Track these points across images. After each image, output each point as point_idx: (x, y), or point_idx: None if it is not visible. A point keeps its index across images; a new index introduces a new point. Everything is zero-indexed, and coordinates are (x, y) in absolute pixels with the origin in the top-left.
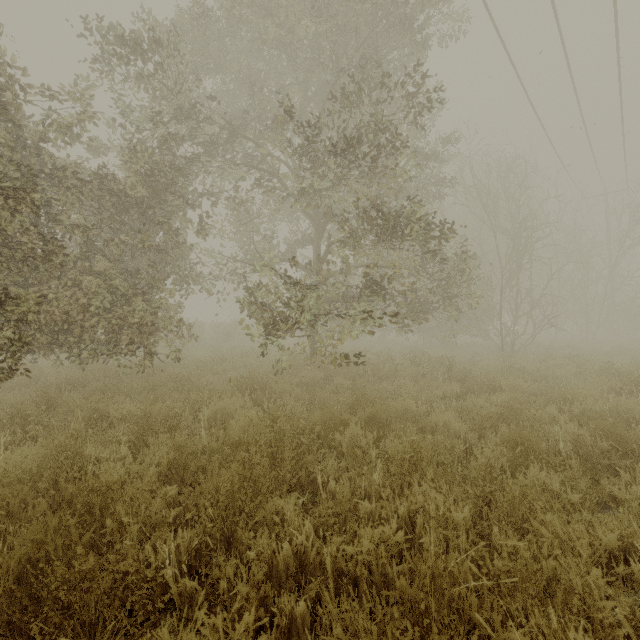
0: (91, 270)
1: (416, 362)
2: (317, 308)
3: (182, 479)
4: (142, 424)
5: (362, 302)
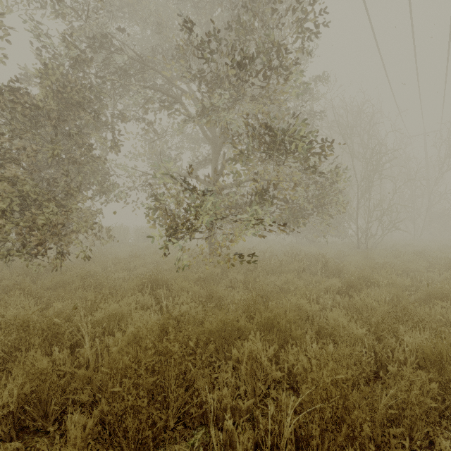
0: (3, 176)
1: (297, 259)
2: (214, 212)
3: (45, 414)
4: (18, 335)
5: (254, 207)
